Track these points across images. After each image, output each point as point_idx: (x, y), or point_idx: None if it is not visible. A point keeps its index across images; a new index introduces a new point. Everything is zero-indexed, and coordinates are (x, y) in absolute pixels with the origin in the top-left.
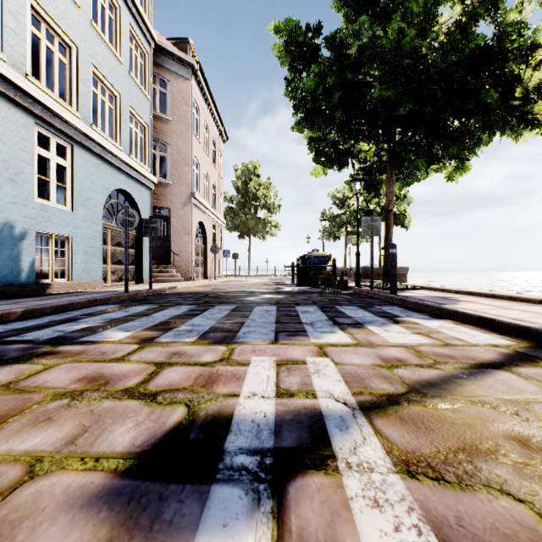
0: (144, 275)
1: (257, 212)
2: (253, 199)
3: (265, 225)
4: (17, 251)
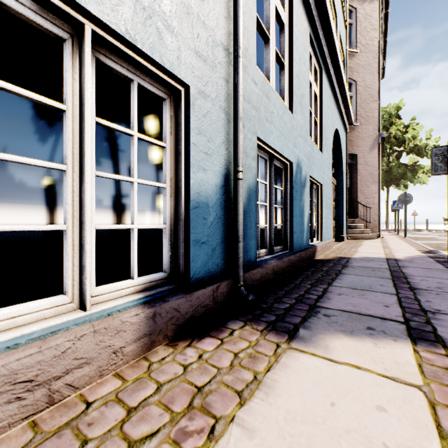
0: (343, 231)
1: (399, 158)
2: (395, 144)
3: (414, 172)
4: (301, 202)
